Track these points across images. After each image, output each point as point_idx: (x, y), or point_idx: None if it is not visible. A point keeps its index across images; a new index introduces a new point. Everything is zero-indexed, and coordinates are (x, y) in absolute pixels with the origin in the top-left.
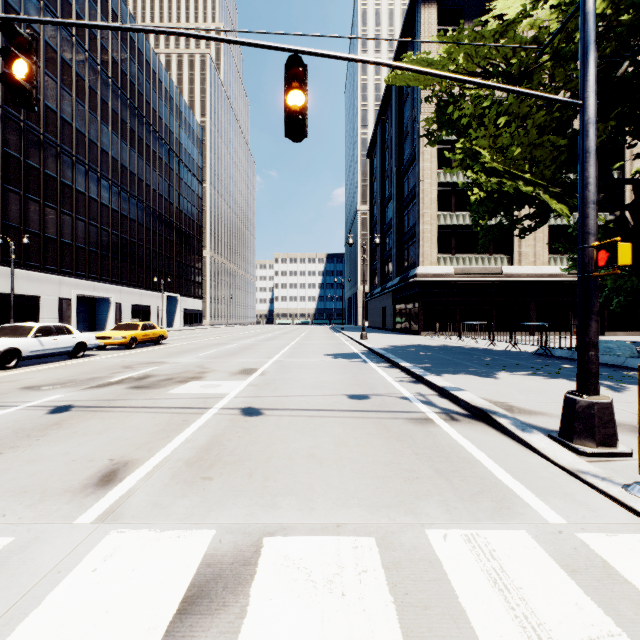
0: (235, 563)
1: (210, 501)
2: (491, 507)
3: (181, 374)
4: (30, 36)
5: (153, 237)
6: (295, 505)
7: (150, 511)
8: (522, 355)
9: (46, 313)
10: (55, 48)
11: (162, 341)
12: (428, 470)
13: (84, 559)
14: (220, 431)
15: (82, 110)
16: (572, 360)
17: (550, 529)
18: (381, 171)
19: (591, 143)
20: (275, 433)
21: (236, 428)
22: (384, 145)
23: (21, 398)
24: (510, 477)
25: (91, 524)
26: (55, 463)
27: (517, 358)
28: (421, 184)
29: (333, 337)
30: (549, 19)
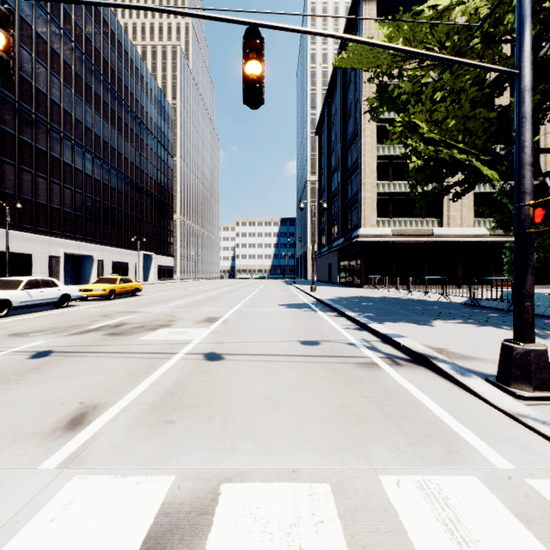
0: (192, 512)
1: (171, 445)
2: (440, 451)
3: (152, 322)
4: (7, 10)
5: (131, 203)
6: (252, 449)
7: (113, 455)
8: (453, 305)
9: (37, 269)
10: (45, 39)
11: (138, 293)
12: (377, 413)
13: (43, 508)
14: (184, 375)
15: (69, 93)
16: (497, 310)
17: (499, 475)
18: (328, 146)
19: (527, 109)
20: (234, 377)
21: (199, 372)
22: (330, 124)
23: (7, 344)
24: (454, 420)
25: (55, 469)
26: (29, 406)
27: (449, 308)
28: (363, 157)
29: (286, 289)
30: (478, 7)
